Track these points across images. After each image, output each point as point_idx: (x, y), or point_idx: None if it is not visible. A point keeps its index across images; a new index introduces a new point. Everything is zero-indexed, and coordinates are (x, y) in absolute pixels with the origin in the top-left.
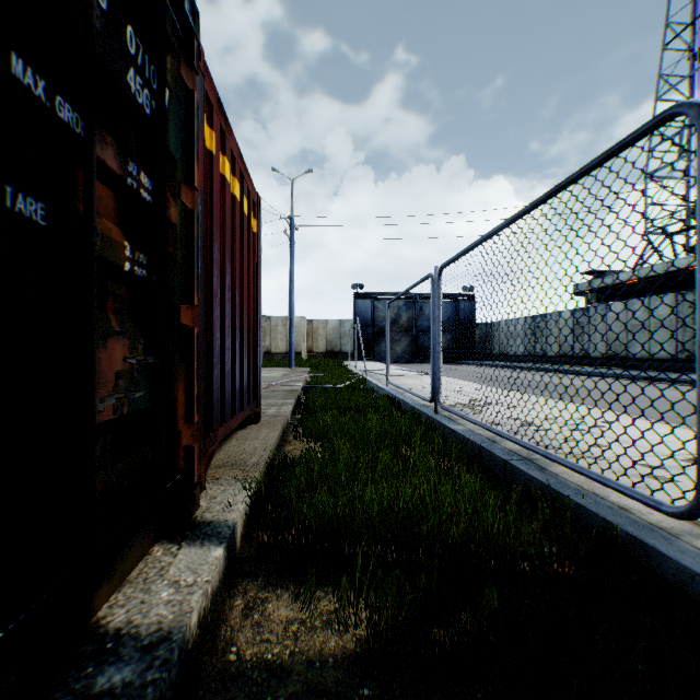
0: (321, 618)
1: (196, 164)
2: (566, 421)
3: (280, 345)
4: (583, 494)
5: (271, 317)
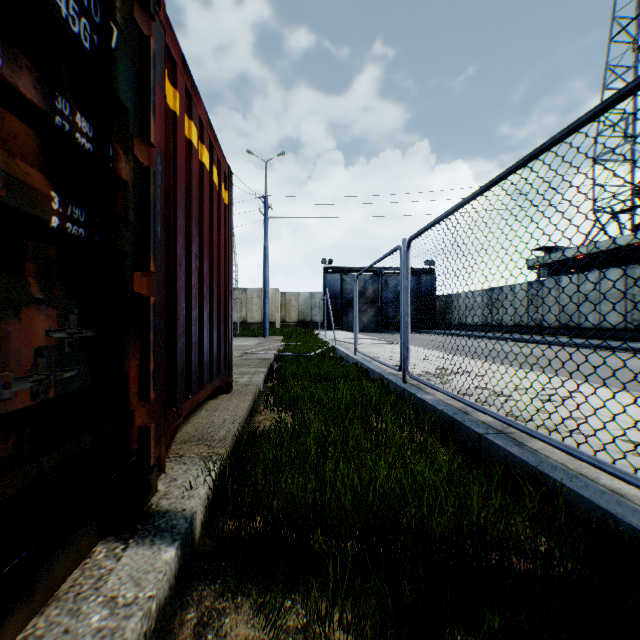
0: (286, 639)
1: (152, 118)
2: (549, 396)
3: (255, 315)
4: (570, 476)
5: (247, 290)
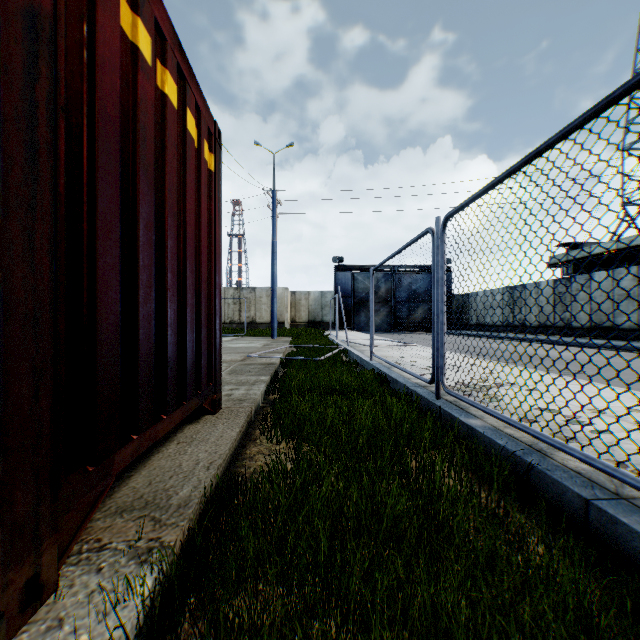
0: None
1: None
2: None
3: (264, 315)
4: None
5: (256, 289)
